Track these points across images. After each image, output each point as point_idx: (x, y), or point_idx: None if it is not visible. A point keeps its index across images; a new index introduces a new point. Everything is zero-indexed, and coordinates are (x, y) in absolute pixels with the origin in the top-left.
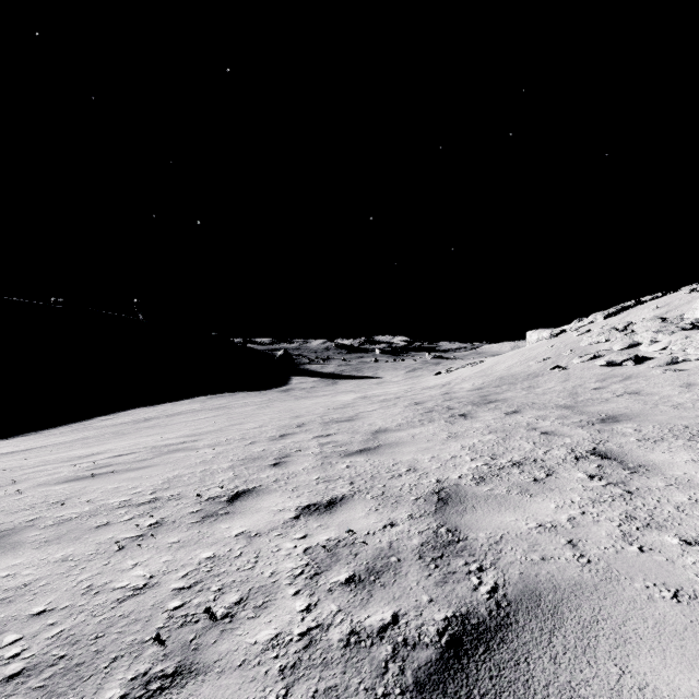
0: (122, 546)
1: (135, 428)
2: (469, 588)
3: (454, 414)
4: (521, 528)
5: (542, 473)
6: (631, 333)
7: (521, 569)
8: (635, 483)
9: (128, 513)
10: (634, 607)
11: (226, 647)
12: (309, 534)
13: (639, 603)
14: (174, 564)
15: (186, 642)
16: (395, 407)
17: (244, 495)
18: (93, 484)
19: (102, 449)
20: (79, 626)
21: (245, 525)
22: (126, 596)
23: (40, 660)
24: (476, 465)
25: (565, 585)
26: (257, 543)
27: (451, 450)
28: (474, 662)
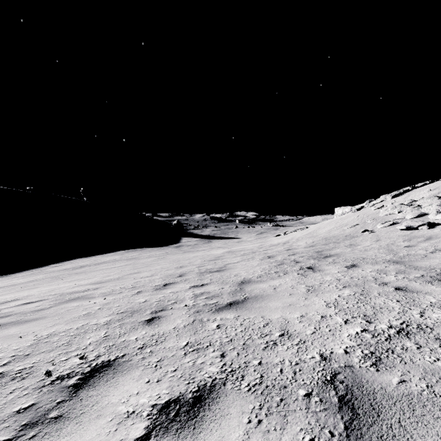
0: None
1: (69, 274)
2: None
3: (303, 267)
4: None
5: None
6: (418, 207)
7: None
8: None
9: None
10: None
11: None
12: None
13: None
14: None
15: None
16: (254, 260)
17: (98, 373)
18: None
19: (24, 294)
20: None
21: None
22: None
23: None
24: (356, 332)
25: None
26: None
27: (317, 307)
28: None
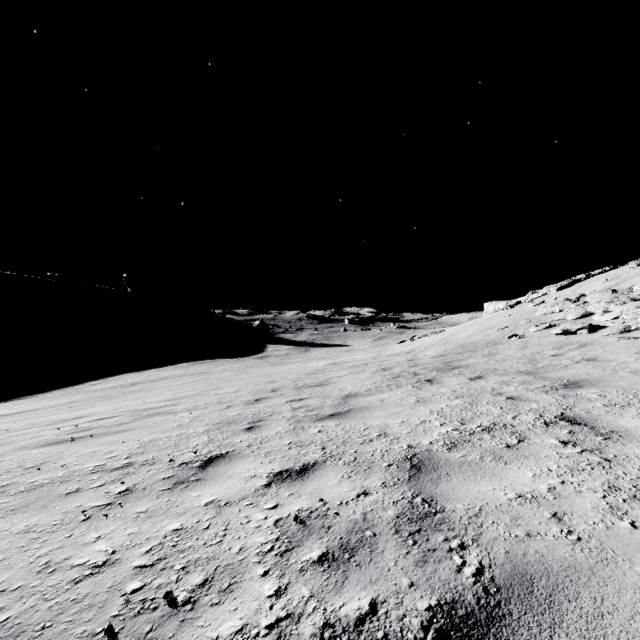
0: (89, 516)
1: (121, 392)
2: (451, 569)
3: (421, 379)
4: (500, 498)
5: (513, 439)
6: (584, 304)
7: (506, 547)
8: (611, 450)
9: (100, 479)
10: None
11: None
12: (280, 504)
13: None
14: (138, 537)
15: (140, 636)
16: (364, 373)
17: (216, 460)
18: (71, 448)
19: (86, 412)
20: (27, 612)
21: (215, 493)
22: (83, 576)
23: None
24: (446, 430)
25: (557, 568)
26: (226, 513)
27: (420, 415)
28: None
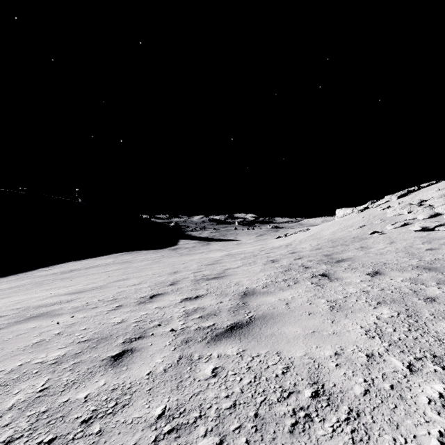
0: None
1: (54, 279)
2: None
3: (315, 274)
4: None
5: None
6: (430, 206)
7: None
8: None
9: None
10: None
11: None
12: None
13: None
14: None
15: None
16: (256, 265)
17: None
18: None
19: None
20: None
21: None
22: None
23: None
24: (438, 393)
25: None
26: None
27: (354, 337)
28: None
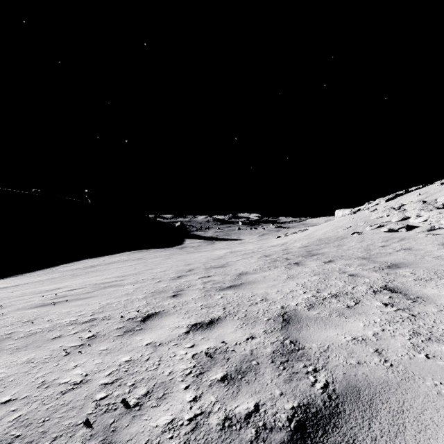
0: (68, 352)
1: (85, 272)
2: (308, 384)
3: (291, 263)
4: (341, 340)
5: (352, 302)
6: (404, 211)
7: (344, 370)
8: (416, 309)
9: (74, 329)
10: (428, 400)
11: (135, 429)
12: (196, 344)
13: (431, 397)
14: (102, 365)
15: (107, 425)
16: (252, 258)
17: (152, 316)
18: (53, 309)
19: (62, 285)
20: (32, 412)
21: (152, 338)
22: (67, 389)
23: (2, 438)
24: (307, 297)
25: (376, 383)
26: (160, 350)
27: (290, 286)
28: (316, 443)
